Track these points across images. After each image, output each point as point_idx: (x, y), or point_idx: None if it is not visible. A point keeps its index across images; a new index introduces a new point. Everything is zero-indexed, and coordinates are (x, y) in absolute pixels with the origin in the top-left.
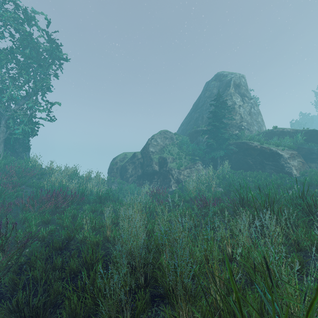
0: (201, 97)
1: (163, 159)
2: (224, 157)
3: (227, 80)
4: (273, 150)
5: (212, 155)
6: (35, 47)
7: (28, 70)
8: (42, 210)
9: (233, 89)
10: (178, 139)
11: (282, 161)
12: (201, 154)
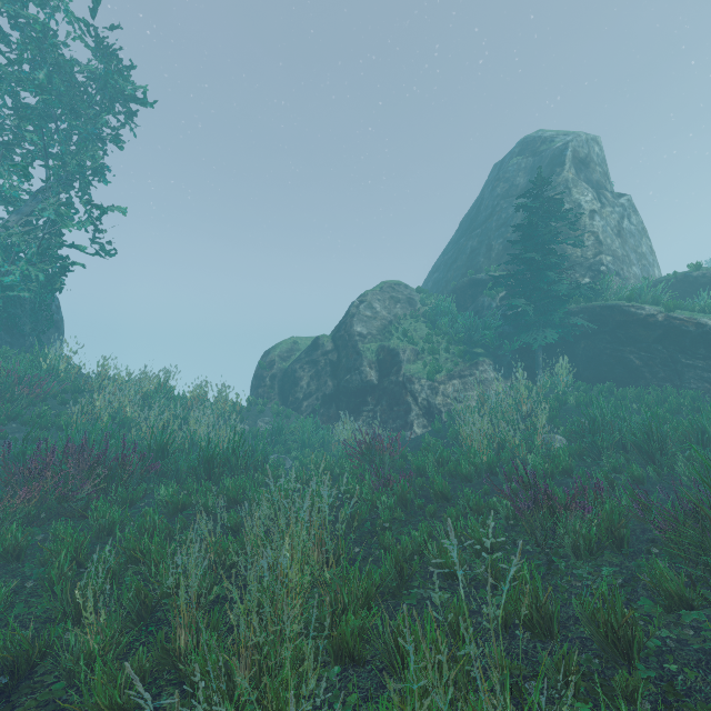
0: (485, 199)
1: (390, 354)
2: (553, 348)
3: (554, 150)
4: (709, 327)
5: (522, 343)
6: (61, 67)
7: (45, 125)
8: (4, 511)
9: (573, 170)
10: (426, 303)
11: None
12: (490, 341)
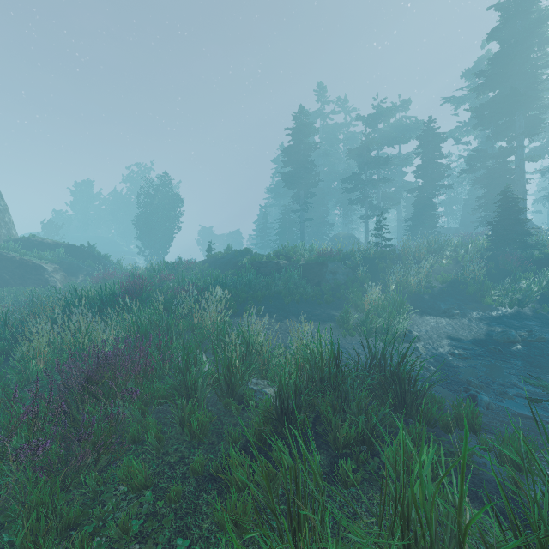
0: None
1: None
2: None
3: None
4: (37, 264)
5: None
6: None
7: None
8: None
9: None
10: None
11: (47, 275)
12: None
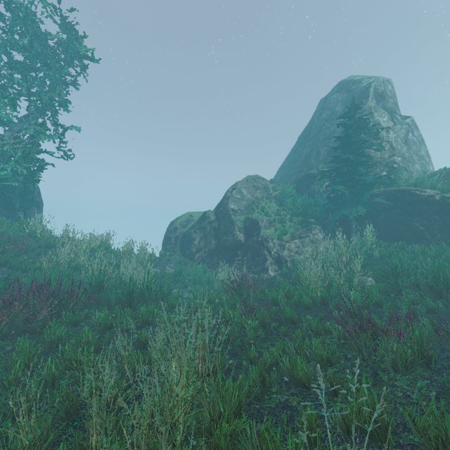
0: (315, 121)
1: (253, 222)
2: (362, 219)
3: (361, 88)
4: None
5: (341, 215)
6: (38, 36)
7: (28, 74)
8: None
9: (374, 101)
10: (276, 189)
11: None
12: (319, 214)
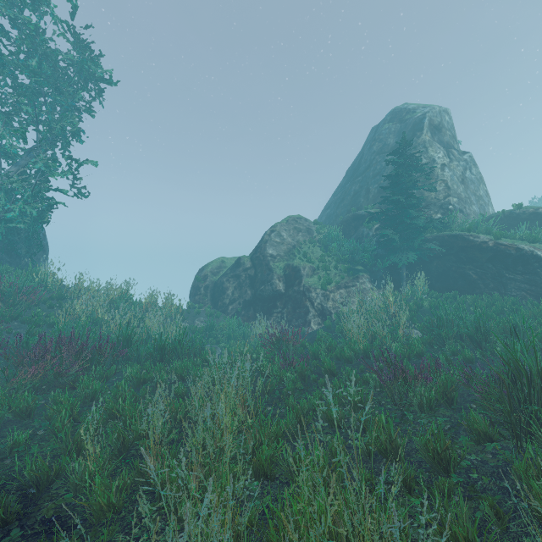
0: (365, 154)
1: (294, 270)
2: (414, 266)
3: (416, 119)
4: (525, 251)
5: (391, 262)
6: (48, 56)
7: (36, 99)
8: (18, 383)
9: (429, 134)
10: (320, 232)
11: None
12: (368, 260)
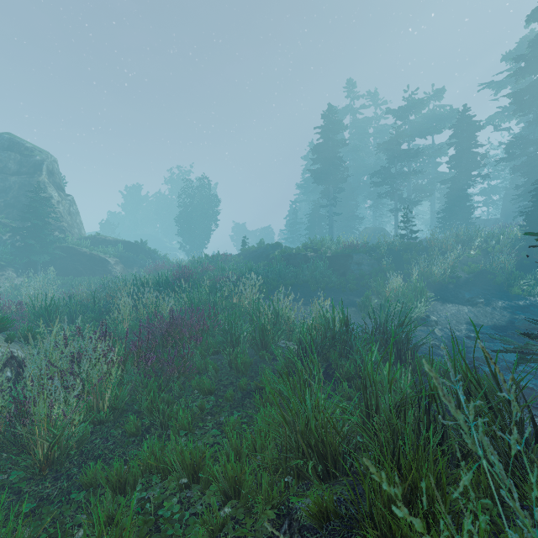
0: None
1: None
2: (44, 263)
3: (36, 160)
4: (102, 257)
5: (28, 260)
6: None
7: None
8: None
9: (47, 176)
10: None
11: (110, 267)
12: (9, 258)
